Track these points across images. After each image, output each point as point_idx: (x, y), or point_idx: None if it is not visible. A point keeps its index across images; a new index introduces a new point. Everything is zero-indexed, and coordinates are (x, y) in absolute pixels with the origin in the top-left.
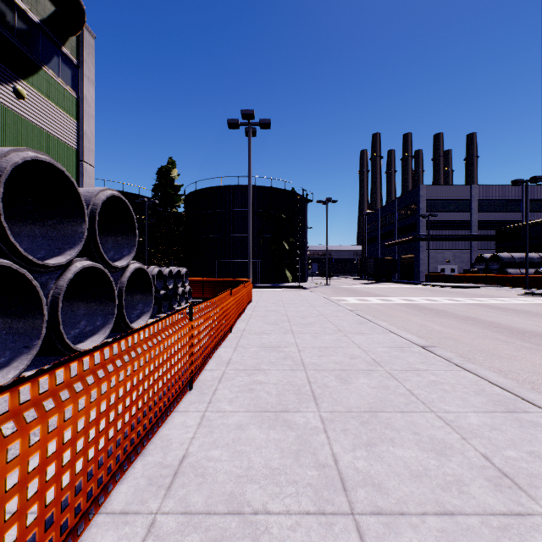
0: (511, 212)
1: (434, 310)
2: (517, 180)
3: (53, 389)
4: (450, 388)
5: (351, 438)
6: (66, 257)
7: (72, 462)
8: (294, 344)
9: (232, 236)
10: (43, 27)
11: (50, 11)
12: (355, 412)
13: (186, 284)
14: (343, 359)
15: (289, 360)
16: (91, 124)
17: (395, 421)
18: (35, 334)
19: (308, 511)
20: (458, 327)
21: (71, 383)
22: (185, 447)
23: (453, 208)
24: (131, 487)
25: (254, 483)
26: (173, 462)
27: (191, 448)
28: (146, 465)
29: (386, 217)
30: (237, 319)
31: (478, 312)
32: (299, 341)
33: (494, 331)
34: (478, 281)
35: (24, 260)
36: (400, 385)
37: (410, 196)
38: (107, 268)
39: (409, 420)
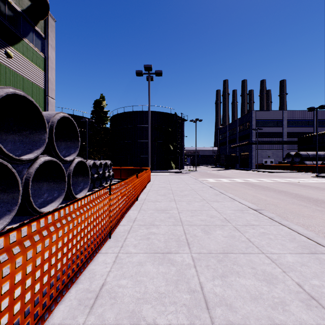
0: (307, 127)
1: (261, 186)
2: (311, 108)
3: (8, 246)
4: (274, 237)
5: (211, 271)
6: (34, 154)
7: (22, 295)
8: (175, 208)
9: (139, 141)
10: (23, 14)
11: (28, 5)
12: (214, 254)
13: (110, 171)
14: (206, 218)
15: (172, 218)
16: (53, 73)
17: (239, 259)
18: (14, 203)
19: (183, 324)
20: (276, 197)
21: (22, 241)
22: (104, 278)
23: (272, 125)
24: (67, 306)
25: (148, 304)
26: (95, 289)
27: (108, 278)
28: (78, 290)
29: (232, 130)
30: (141, 192)
31: (288, 188)
32: (179, 206)
33: (299, 200)
34: (287, 168)
35: (6, 156)
36: (242, 235)
37: (246, 117)
38: (61, 161)
39: (248, 259)
